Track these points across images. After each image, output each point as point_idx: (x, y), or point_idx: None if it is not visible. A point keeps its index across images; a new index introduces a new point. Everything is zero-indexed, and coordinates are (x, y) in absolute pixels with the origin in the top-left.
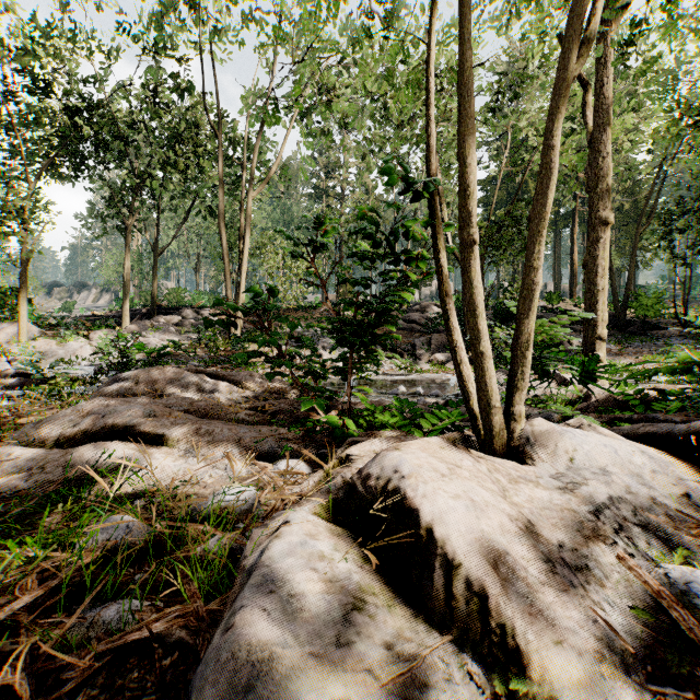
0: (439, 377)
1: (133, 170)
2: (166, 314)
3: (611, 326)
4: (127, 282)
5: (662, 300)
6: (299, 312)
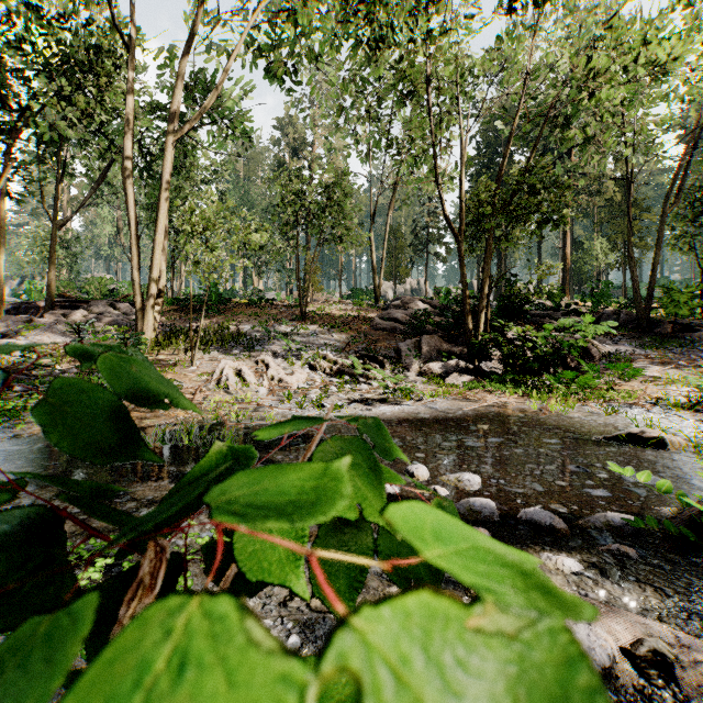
0: (456, 409)
1: (7, 102)
2: (72, 308)
3: (631, 327)
4: (2, 262)
5: (695, 295)
6: (251, 307)
